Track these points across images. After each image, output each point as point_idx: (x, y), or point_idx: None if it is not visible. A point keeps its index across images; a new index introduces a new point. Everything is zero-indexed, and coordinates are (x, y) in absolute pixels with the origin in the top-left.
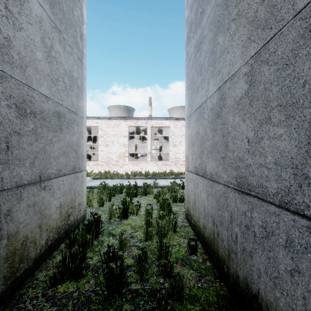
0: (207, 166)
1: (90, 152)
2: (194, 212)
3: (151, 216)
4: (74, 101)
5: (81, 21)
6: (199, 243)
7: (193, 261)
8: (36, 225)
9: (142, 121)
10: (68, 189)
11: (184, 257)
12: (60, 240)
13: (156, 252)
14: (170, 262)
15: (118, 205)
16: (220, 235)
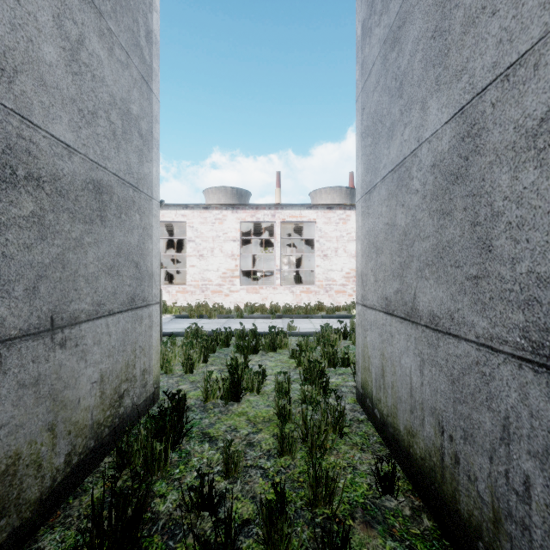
0: (419, 298)
1: (172, 269)
2: (382, 394)
3: (289, 398)
4: (132, 164)
5: (149, 4)
6: (397, 465)
7: (390, 512)
8: (41, 426)
9: (265, 211)
10: (120, 342)
11: (368, 501)
12: (100, 451)
13: (304, 485)
14: (337, 513)
15: (221, 370)
16: (465, 465)
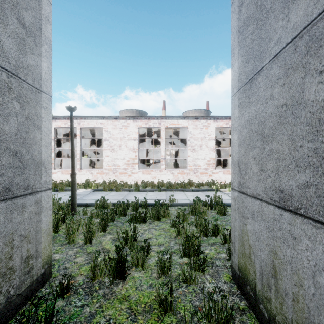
0: None
1: (94, 158)
2: (272, 296)
3: (170, 286)
4: (6, 47)
5: None
6: None
7: None
8: None
9: (155, 121)
10: None
11: None
12: None
13: None
14: None
15: (115, 240)
16: None
